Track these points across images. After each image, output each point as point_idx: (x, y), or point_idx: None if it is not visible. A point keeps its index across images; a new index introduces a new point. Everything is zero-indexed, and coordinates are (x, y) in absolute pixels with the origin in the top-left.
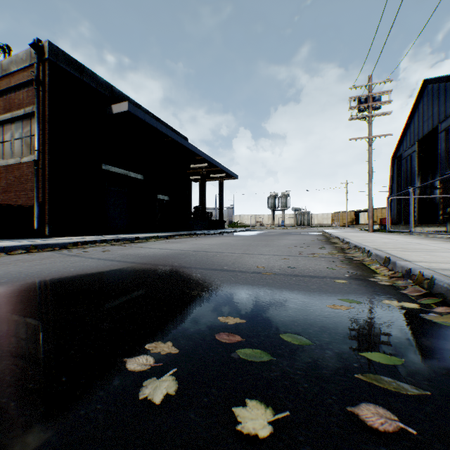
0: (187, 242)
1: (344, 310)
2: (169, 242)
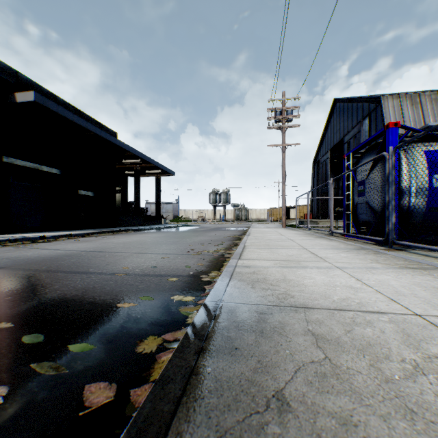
0: (99, 240)
1: (130, 307)
2: (79, 241)
